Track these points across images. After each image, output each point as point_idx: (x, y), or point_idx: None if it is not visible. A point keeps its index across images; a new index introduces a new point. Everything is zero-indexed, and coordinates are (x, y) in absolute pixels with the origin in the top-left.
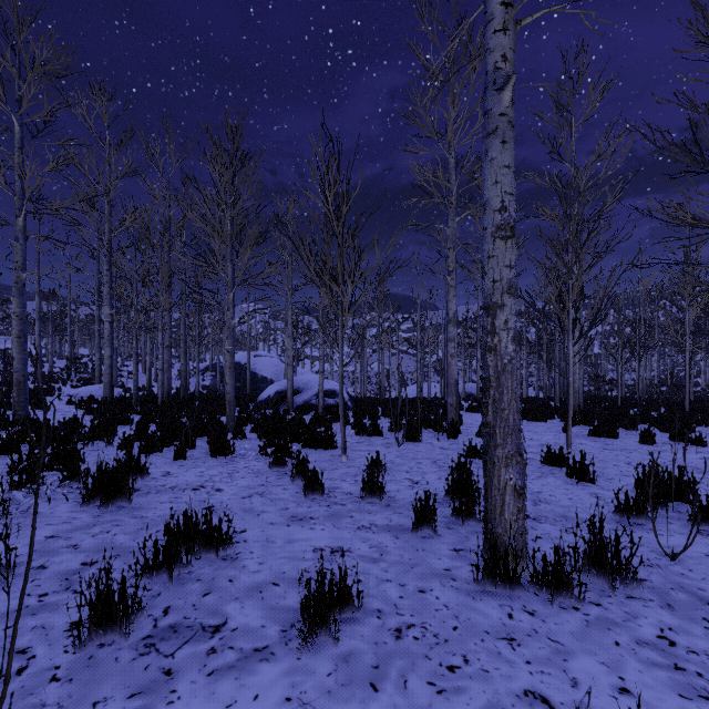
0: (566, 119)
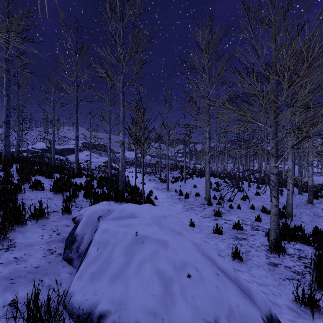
0: None
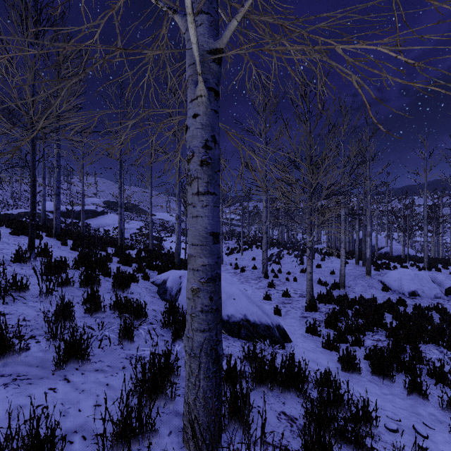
0: None
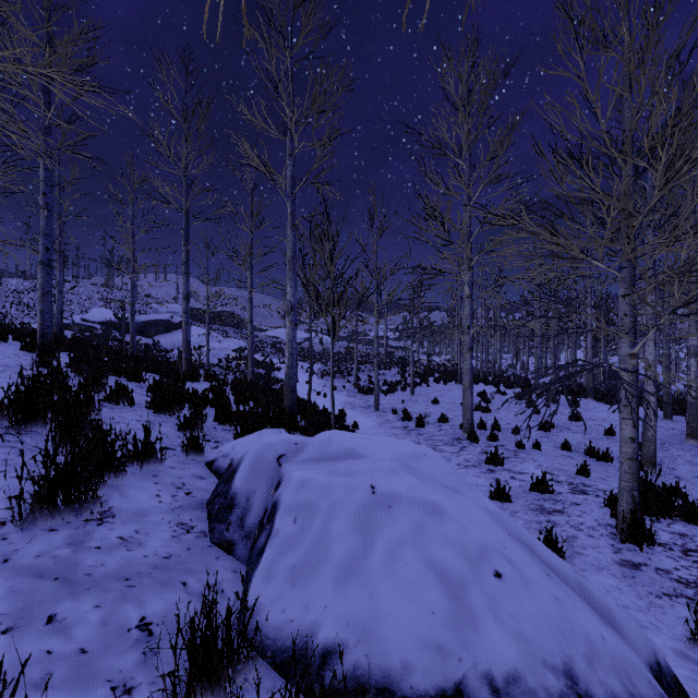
0: None
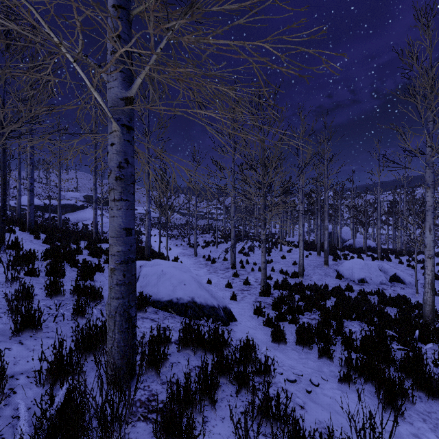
0: None
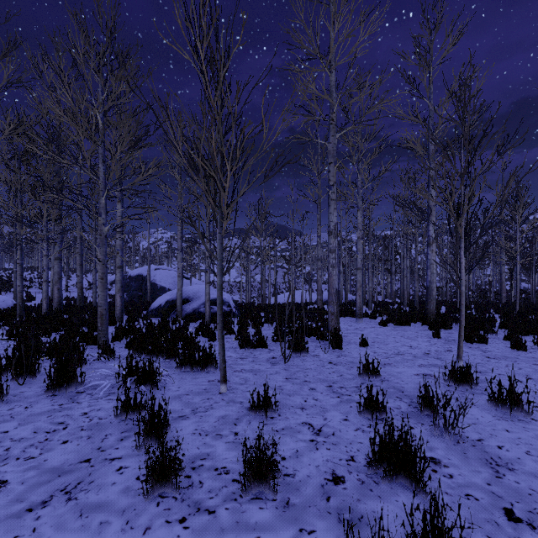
0: (425, 60)
